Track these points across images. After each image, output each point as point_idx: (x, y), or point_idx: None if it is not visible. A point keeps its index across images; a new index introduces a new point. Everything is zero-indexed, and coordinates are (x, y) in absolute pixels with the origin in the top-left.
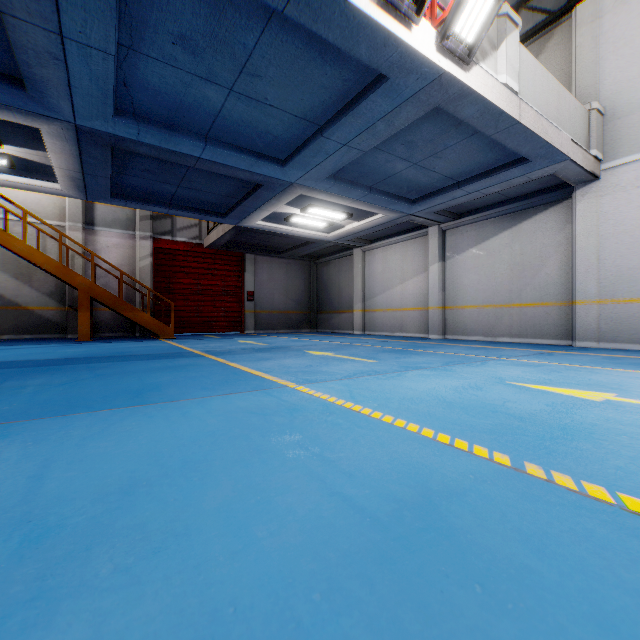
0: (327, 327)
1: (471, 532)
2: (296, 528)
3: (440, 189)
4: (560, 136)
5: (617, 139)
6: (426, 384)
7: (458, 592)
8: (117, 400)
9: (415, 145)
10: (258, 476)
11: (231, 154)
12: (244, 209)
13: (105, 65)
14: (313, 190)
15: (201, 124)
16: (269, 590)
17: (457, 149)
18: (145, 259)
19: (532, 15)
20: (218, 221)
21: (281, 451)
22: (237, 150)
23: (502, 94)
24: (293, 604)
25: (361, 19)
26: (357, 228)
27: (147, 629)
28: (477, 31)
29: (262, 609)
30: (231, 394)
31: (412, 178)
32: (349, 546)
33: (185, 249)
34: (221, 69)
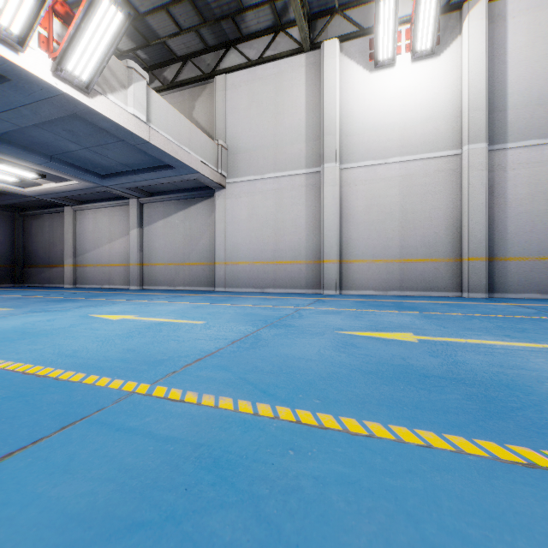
0: (36, 281)
1: None
2: None
3: (123, 172)
4: (190, 157)
5: (233, 166)
6: (12, 321)
7: None
8: None
9: (78, 134)
10: None
11: None
12: None
13: None
14: None
15: None
16: None
17: (118, 146)
18: None
19: (195, 68)
20: None
21: None
22: None
23: (131, 120)
24: None
25: None
26: (56, 188)
27: None
28: (90, 74)
29: None
30: None
31: (91, 158)
32: None
33: None
34: None
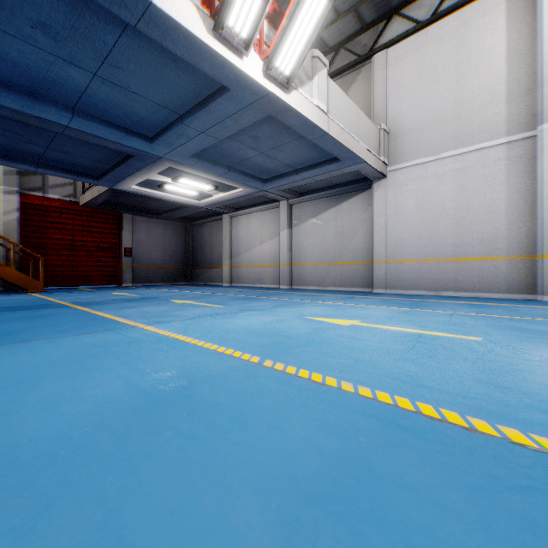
0: (201, 280)
1: (202, 393)
2: (92, 404)
3: (284, 173)
4: (358, 146)
5: (396, 151)
6: (247, 320)
7: (172, 417)
8: None
9: (260, 139)
10: (79, 382)
11: (99, 127)
12: (117, 174)
13: None
14: (180, 164)
15: (67, 97)
16: (58, 430)
17: (291, 146)
18: (11, 213)
19: (348, 54)
20: (92, 183)
21: (105, 367)
22: (105, 124)
23: (315, 112)
24: (70, 433)
25: (201, 45)
26: (223, 198)
27: None
28: (292, 67)
29: (49, 437)
30: (83, 334)
31: (261, 163)
32: (122, 407)
33: (58, 206)
34: (84, 56)
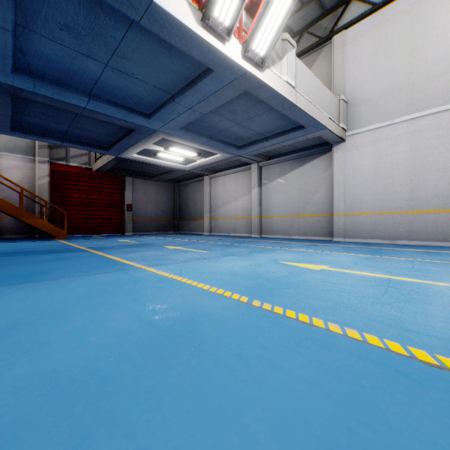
0: (186, 230)
1: (204, 330)
2: (113, 335)
3: (256, 140)
4: (321, 114)
5: (354, 118)
6: (230, 264)
7: (182, 351)
8: (12, 280)
9: (236, 112)
10: (100, 315)
11: (109, 107)
12: (122, 145)
13: (5, 37)
14: (171, 136)
15: (85, 85)
16: (87, 359)
17: (263, 117)
18: (43, 178)
19: (310, 37)
20: (102, 153)
21: (120, 303)
22: (114, 105)
23: (285, 87)
24: (98, 363)
25: (192, 34)
26: (205, 162)
27: (15, 379)
28: (266, 49)
29: (80, 366)
30: (99, 274)
31: (237, 132)
32: (138, 340)
33: (77, 172)
34: (98, 51)
